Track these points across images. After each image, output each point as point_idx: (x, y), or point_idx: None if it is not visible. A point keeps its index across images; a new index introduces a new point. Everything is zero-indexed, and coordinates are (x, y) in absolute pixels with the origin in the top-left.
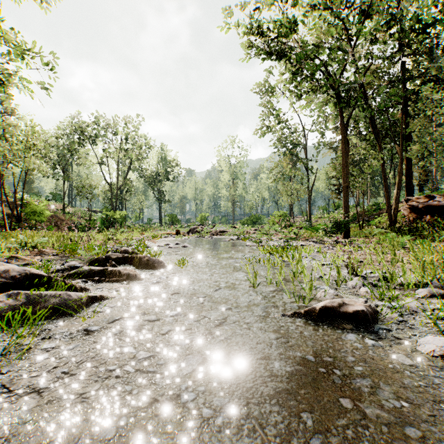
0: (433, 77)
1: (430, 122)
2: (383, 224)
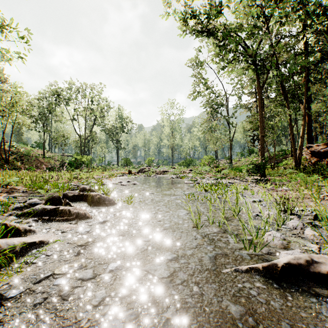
0: None
1: (325, 87)
2: (289, 165)
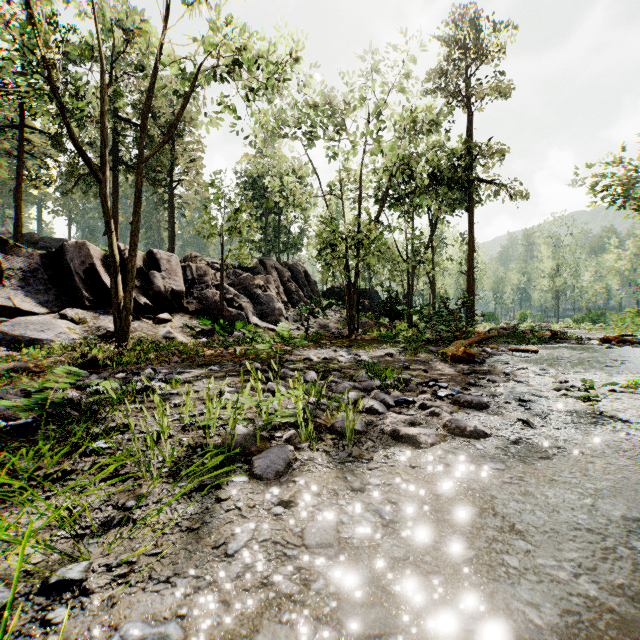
0: None
1: None
2: None
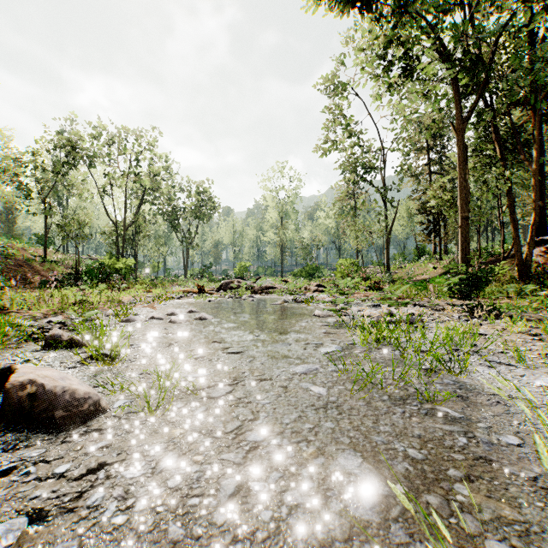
0: None
1: None
2: (503, 277)
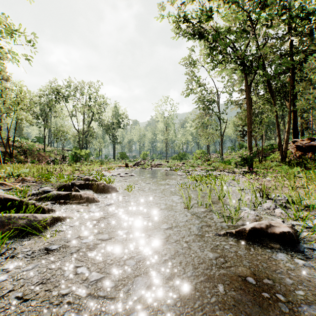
0: (312, 52)
1: (310, 85)
2: (276, 159)
